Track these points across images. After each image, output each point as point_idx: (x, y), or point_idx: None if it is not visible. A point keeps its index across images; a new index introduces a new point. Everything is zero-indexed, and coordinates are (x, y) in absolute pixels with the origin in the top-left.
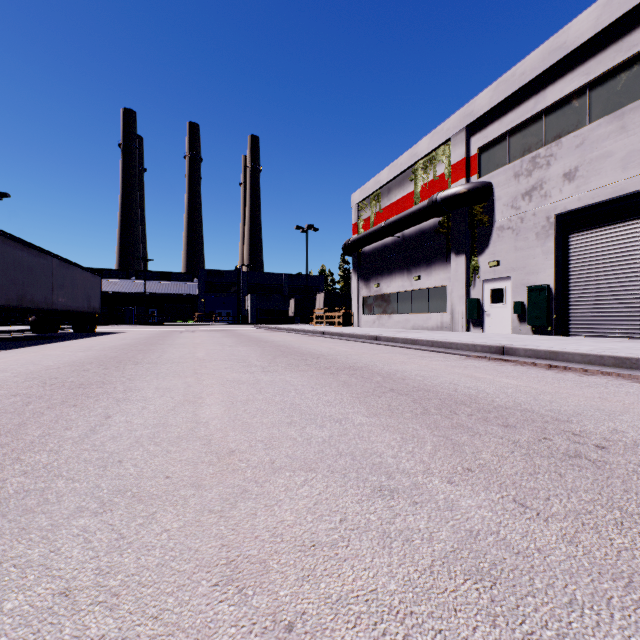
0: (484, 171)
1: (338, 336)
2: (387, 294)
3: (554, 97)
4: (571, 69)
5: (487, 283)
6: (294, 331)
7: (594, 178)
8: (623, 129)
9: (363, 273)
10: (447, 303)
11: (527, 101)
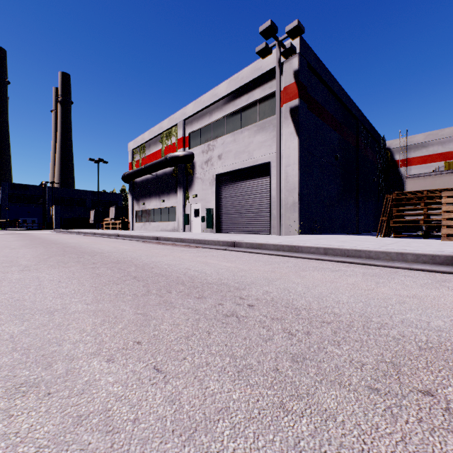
0: (192, 146)
1: (102, 235)
2: (149, 210)
3: (215, 118)
4: (220, 107)
5: (193, 206)
6: (79, 233)
7: (227, 160)
8: (235, 141)
9: (136, 195)
10: (176, 216)
11: (206, 116)
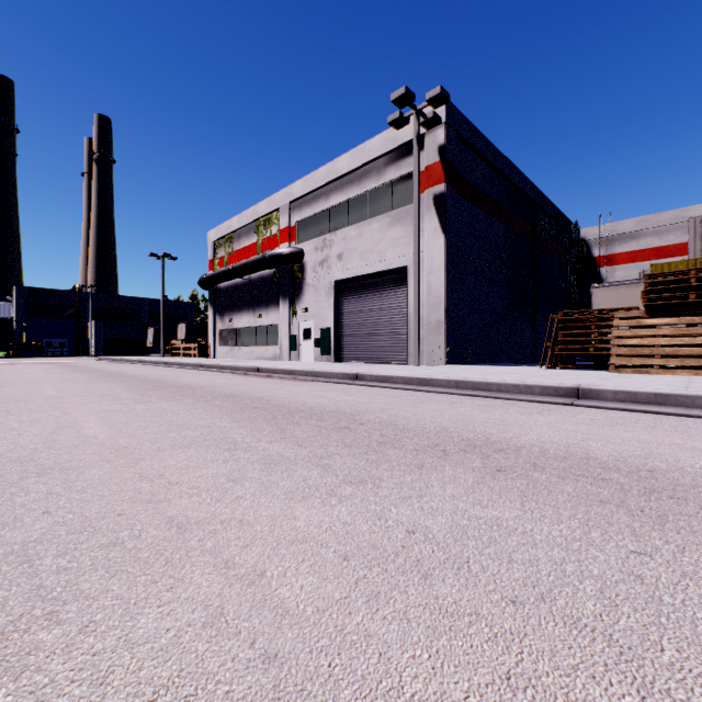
0: (300, 240)
1: (177, 365)
2: (238, 328)
3: (333, 202)
4: (341, 187)
5: (302, 324)
6: (141, 362)
7: (350, 262)
8: (360, 235)
9: (219, 308)
10: (279, 338)
11: (321, 198)
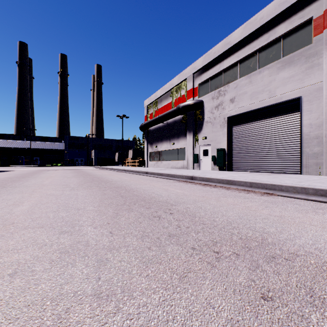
0: (200, 95)
1: (131, 172)
2: (160, 151)
3: (226, 65)
4: (233, 53)
5: (201, 147)
6: (112, 169)
7: (241, 102)
8: (250, 82)
9: (149, 140)
10: (185, 156)
11: (217, 65)
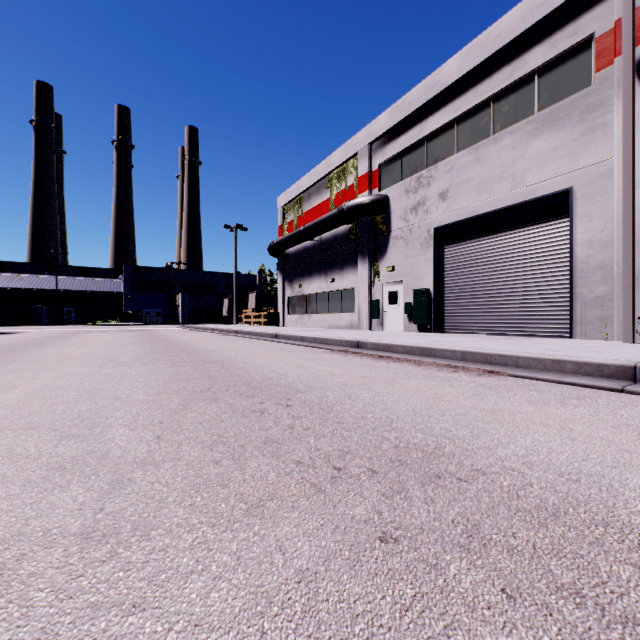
0: (384, 185)
1: (248, 335)
2: (308, 295)
3: (433, 127)
4: (444, 105)
5: (386, 286)
6: (214, 330)
7: (459, 199)
8: (478, 160)
9: (288, 274)
10: (356, 304)
11: (414, 127)
